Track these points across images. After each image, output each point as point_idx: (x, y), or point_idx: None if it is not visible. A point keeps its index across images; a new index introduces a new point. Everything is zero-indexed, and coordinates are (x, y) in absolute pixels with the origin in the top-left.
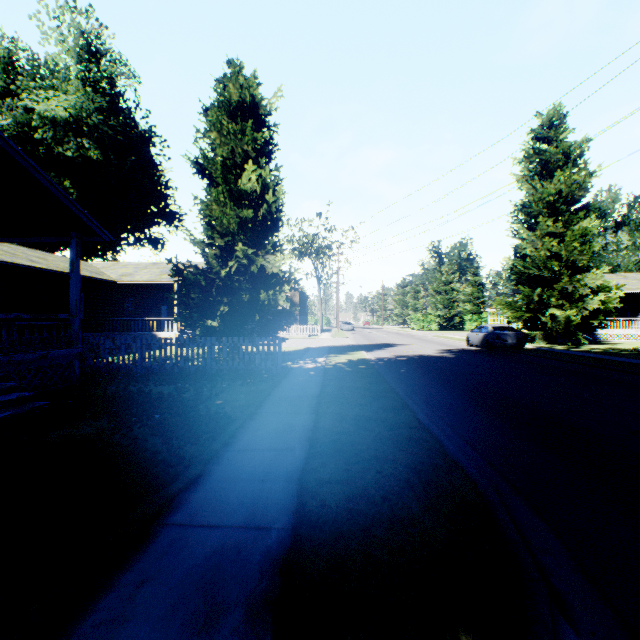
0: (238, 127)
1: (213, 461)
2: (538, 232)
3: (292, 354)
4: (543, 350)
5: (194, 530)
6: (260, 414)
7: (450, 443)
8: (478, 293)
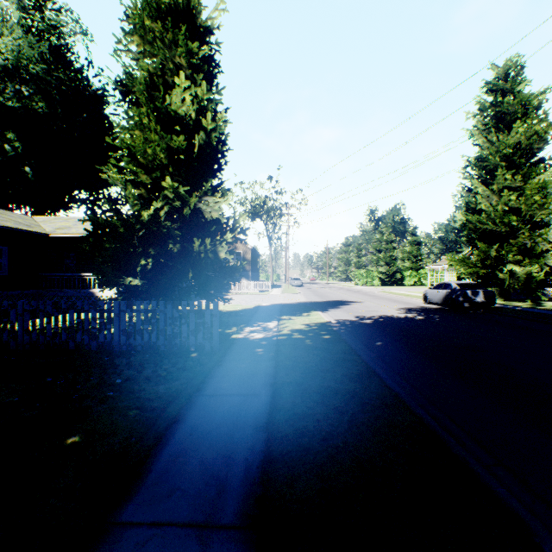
0: (169, 36)
1: None
2: (495, 186)
3: (239, 315)
4: (514, 309)
5: None
6: (106, 537)
7: None
8: (416, 251)
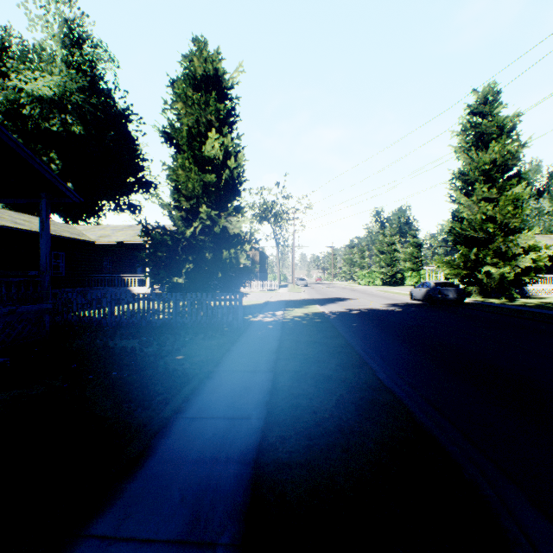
0: (202, 98)
1: (160, 433)
2: (474, 197)
3: (252, 308)
4: (481, 304)
5: (117, 548)
6: (217, 372)
7: (418, 409)
8: (417, 253)
